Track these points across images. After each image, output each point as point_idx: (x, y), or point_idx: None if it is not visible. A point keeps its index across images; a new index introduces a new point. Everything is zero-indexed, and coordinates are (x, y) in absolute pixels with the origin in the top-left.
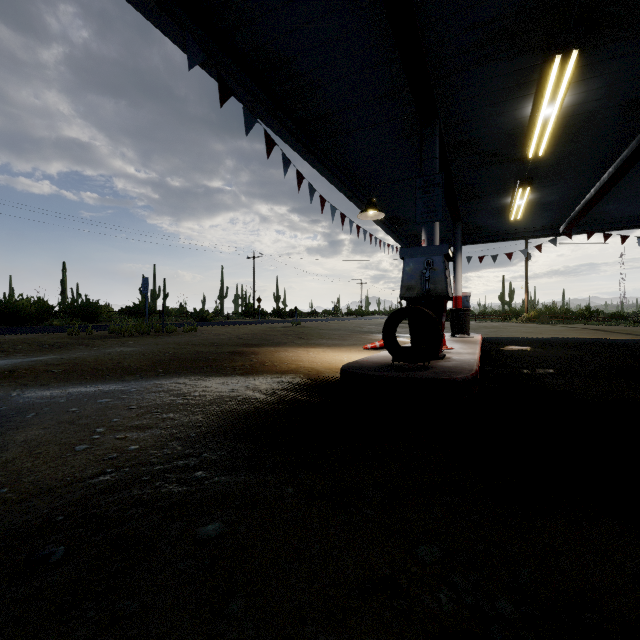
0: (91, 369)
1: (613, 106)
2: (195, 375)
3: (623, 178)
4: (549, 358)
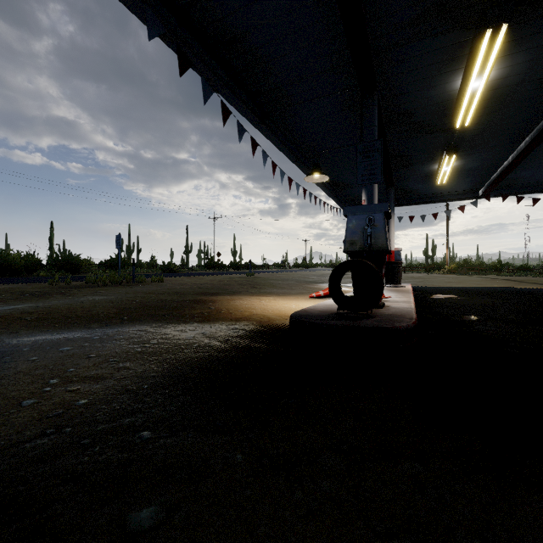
0: (61, 317)
1: (534, 80)
2: (156, 322)
3: (537, 147)
4: (475, 306)
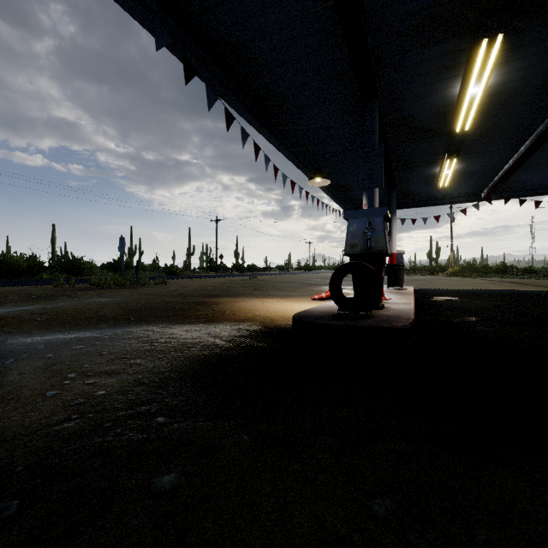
0: (70, 318)
1: (531, 86)
2: (163, 323)
3: (538, 150)
4: (474, 307)
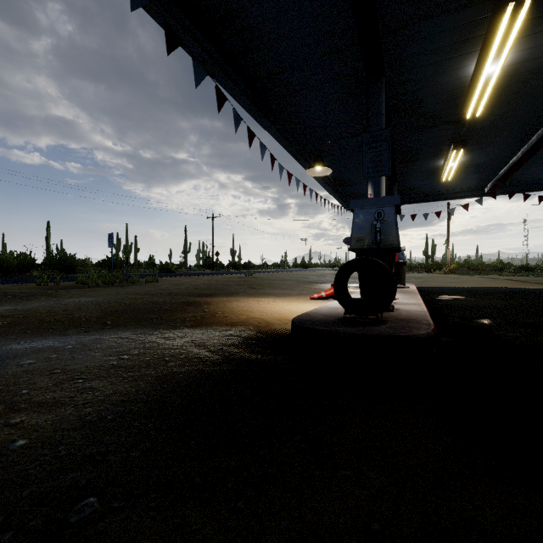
0: (38, 321)
1: None
2: (142, 328)
3: None
4: (487, 308)
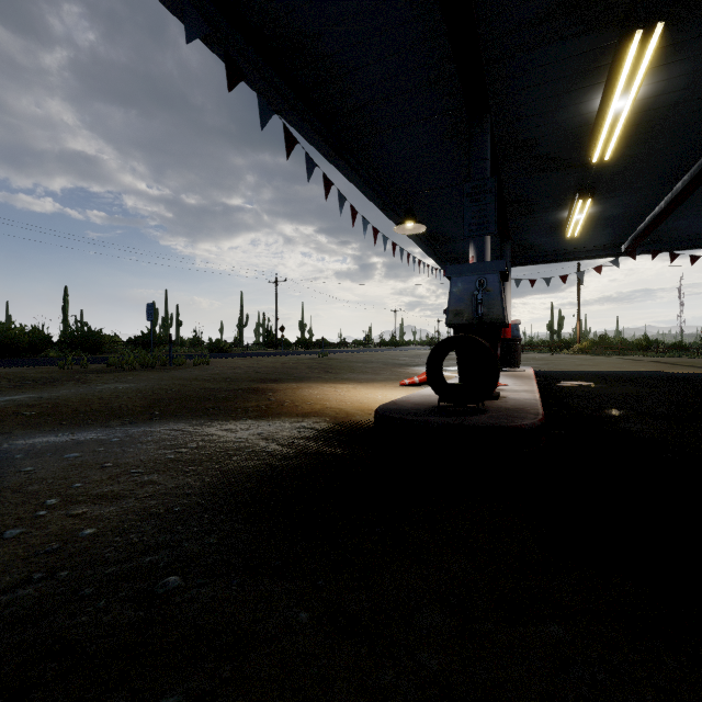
0: (72, 411)
1: (696, 98)
2: (197, 419)
3: (699, 188)
4: (618, 396)
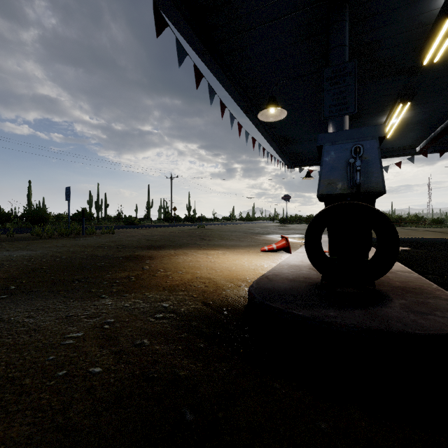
0: None
1: None
2: (49, 297)
3: None
4: None
